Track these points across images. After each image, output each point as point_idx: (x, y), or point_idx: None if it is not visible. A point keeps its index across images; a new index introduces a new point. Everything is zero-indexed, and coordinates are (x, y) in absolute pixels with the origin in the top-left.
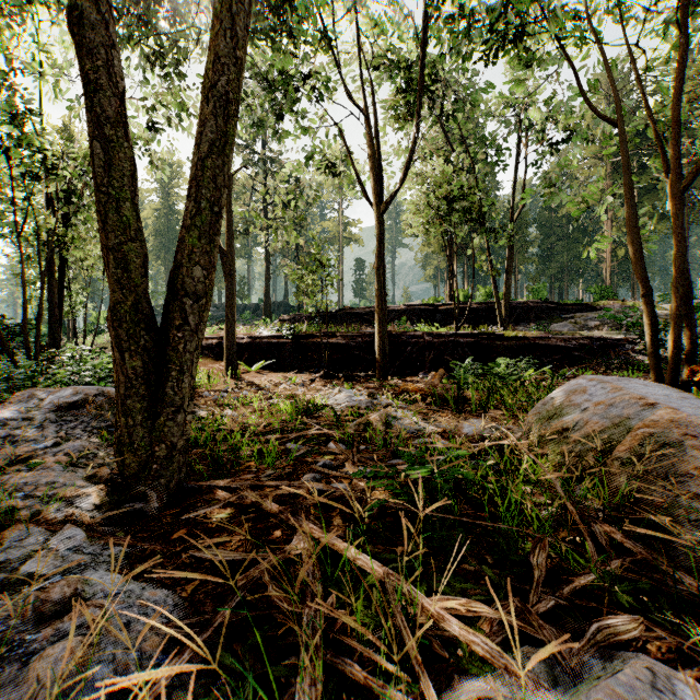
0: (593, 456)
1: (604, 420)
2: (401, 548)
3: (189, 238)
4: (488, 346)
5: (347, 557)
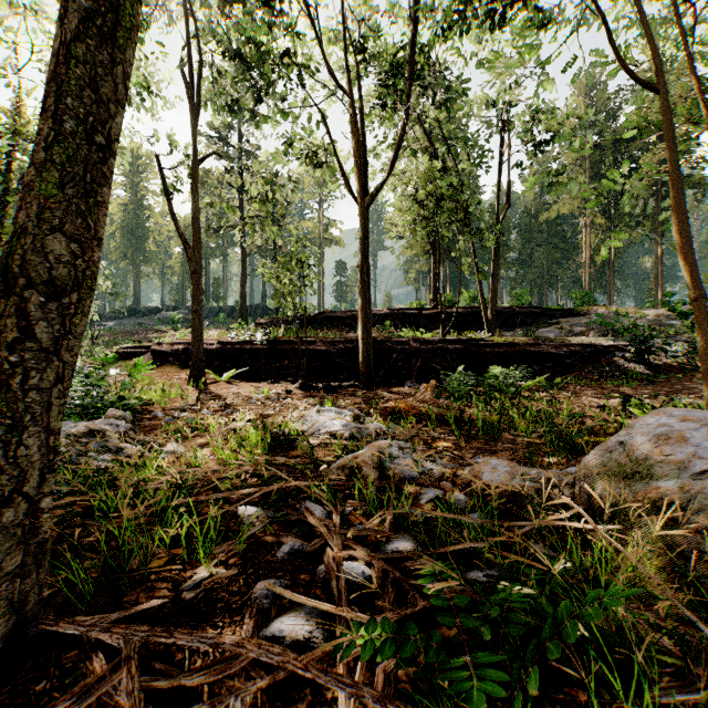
0: None
1: None
2: None
3: (41, 184)
4: (477, 353)
5: None
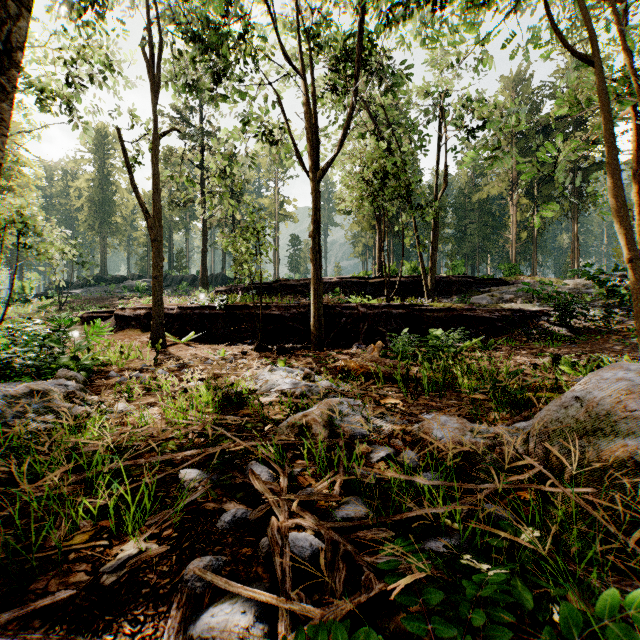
0: None
1: None
2: None
3: None
4: (419, 317)
5: None
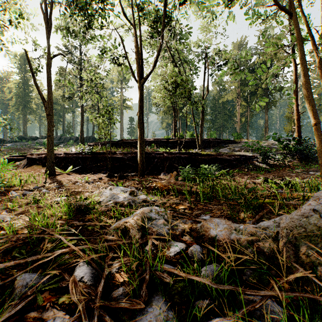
0: None
1: None
2: None
3: None
4: (194, 159)
5: None
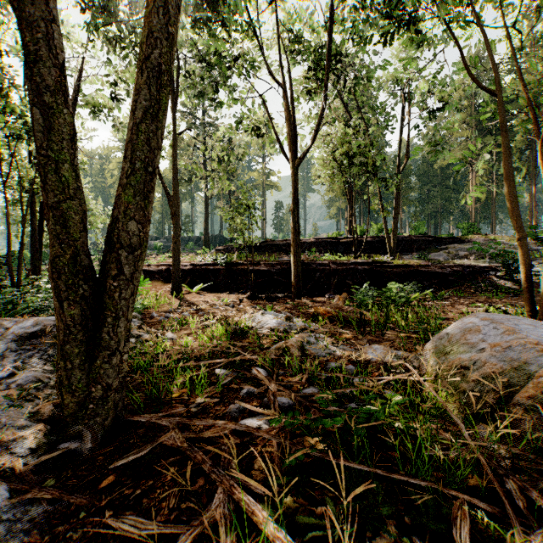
0: (492, 397)
1: (501, 362)
2: (320, 508)
3: (125, 196)
4: (380, 272)
5: (266, 533)
